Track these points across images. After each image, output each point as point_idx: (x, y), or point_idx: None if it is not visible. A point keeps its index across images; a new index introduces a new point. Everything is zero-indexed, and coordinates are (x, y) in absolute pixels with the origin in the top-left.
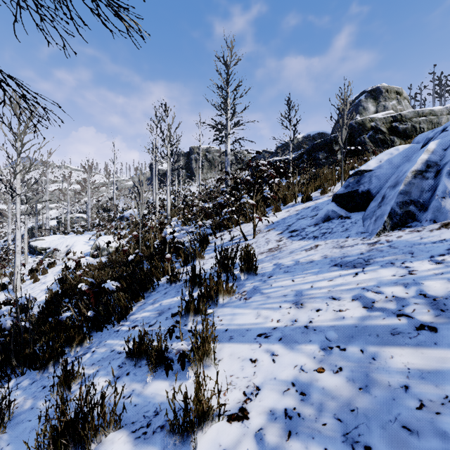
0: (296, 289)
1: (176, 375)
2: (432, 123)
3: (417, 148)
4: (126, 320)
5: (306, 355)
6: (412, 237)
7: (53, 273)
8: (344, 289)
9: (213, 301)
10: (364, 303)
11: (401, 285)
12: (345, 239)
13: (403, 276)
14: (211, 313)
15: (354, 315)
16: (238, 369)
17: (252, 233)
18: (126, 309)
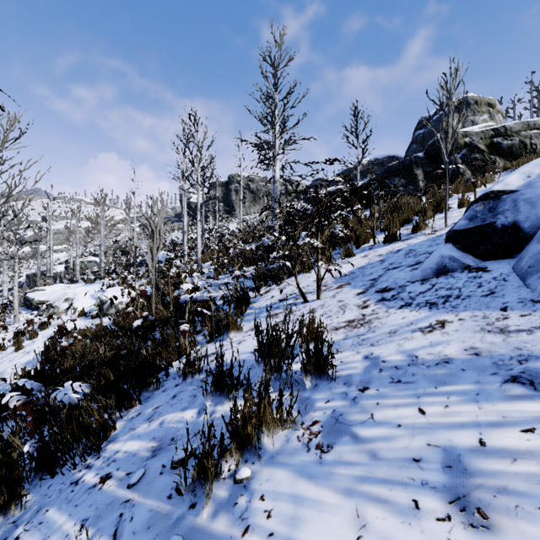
0: (440, 442)
1: None
2: None
3: None
4: (98, 454)
5: None
6: None
7: (44, 338)
8: None
9: (252, 445)
10: None
11: None
12: (501, 313)
13: None
14: (247, 478)
15: None
16: None
17: (313, 290)
18: (102, 430)
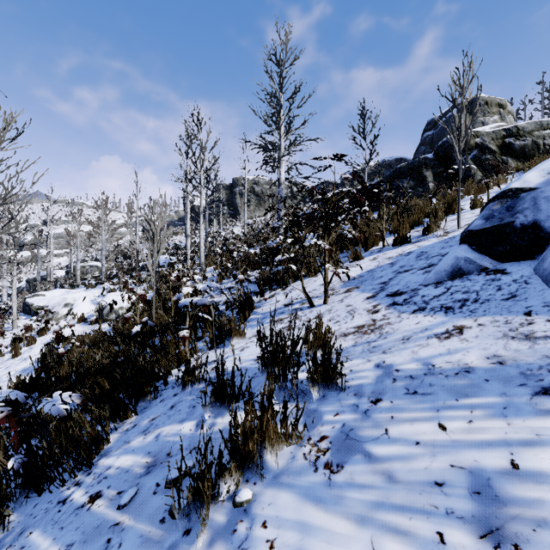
0: (465, 464)
1: None
2: None
3: None
4: (89, 469)
5: None
6: None
7: (42, 344)
8: None
9: (253, 464)
10: None
11: None
12: (525, 318)
13: None
14: (248, 501)
15: None
16: None
17: (320, 294)
18: (94, 443)
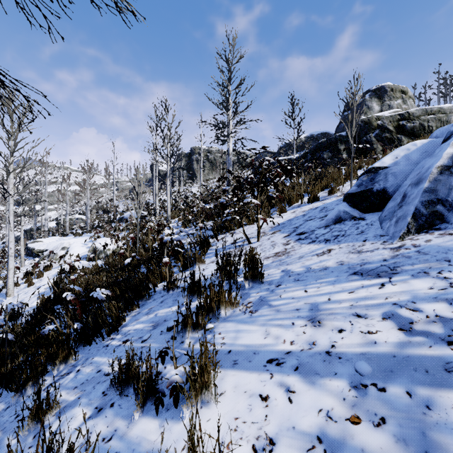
0: (310, 302)
1: (162, 435)
2: (440, 121)
3: (437, 142)
4: (117, 332)
5: (332, 394)
6: (444, 241)
7: (49, 277)
8: (370, 304)
9: (214, 314)
10: (399, 323)
11: (444, 301)
12: (362, 243)
13: (444, 290)
14: (211, 328)
15: (389, 339)
16: (244, 409)
17: (255, 236)
18: (118, 320)
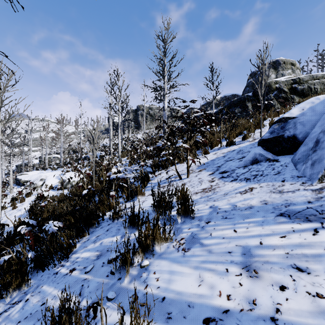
0: (241, 244)
1: None
2: (323, 84)
3: None
4: (67, 259)
5: None
6: None
7: (29, 202)
8: (308, 254)
9: (149, 250)
10: None
11: None
12: (281, 183)
13: None
14: (147, 265)
15: None
16: None
17: (185, 173)
18: (69, 247)
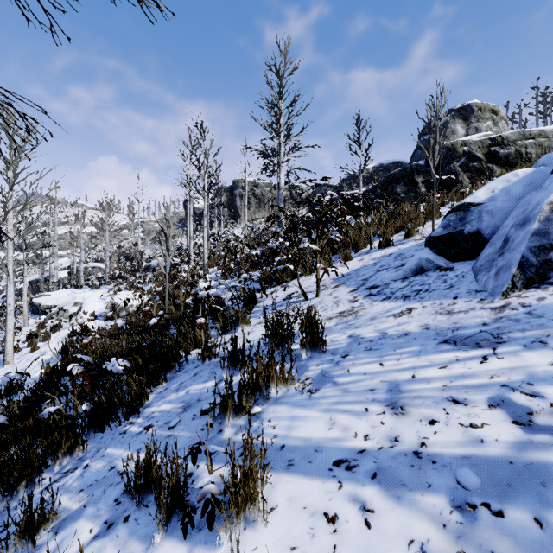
0: (388, 379)
1: None
2: (541, 147)
3: (545, 172)
4: (138, 415)
5: (426, 518)
6: None
7: (57, 340)
8: (469, 384)
9: (262, 393)
10: (513, 414)
11: None
12: (452, 300)
13: None
14: (258, 413)
15: (501, 437)
16: (304, 534)
17: (314, 290)
18: (139, 399)
